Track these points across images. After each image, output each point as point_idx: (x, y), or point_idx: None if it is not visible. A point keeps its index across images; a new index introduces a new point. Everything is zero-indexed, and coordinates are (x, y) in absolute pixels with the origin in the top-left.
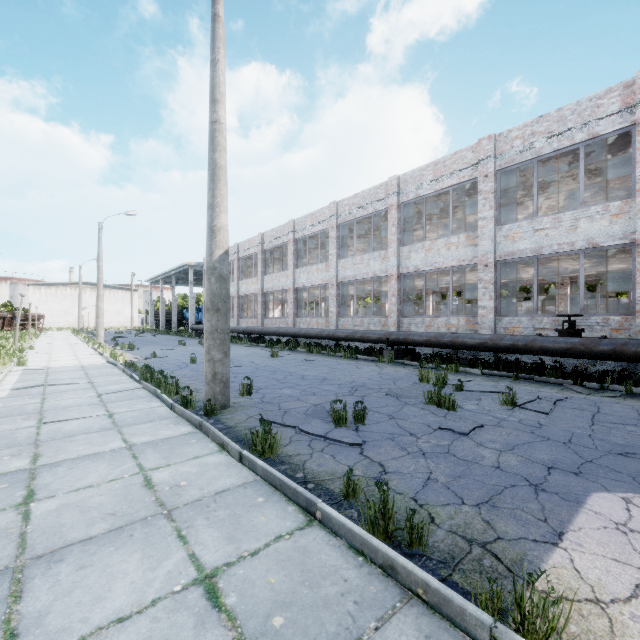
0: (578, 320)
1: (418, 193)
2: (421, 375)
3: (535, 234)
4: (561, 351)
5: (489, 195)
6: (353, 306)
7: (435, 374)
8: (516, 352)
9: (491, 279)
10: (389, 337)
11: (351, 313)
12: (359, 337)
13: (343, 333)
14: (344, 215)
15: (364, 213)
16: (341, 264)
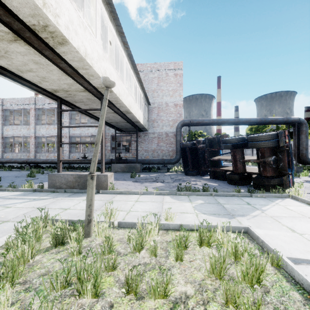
0: (89, 154)
1: (43, 106)
2: (32, 171)
3: (80, 129)
4: (79, 162)
5: (67, 114)
6: (18, 147)
7: (36, 170)
8: (70, 163)
9: (68, 141)
10: (28, 161)
11: (17, 151)
12: (13, 161)
13: (4, 160)
14: (7, 106)
15: (18, 108)
16: (5, 128)
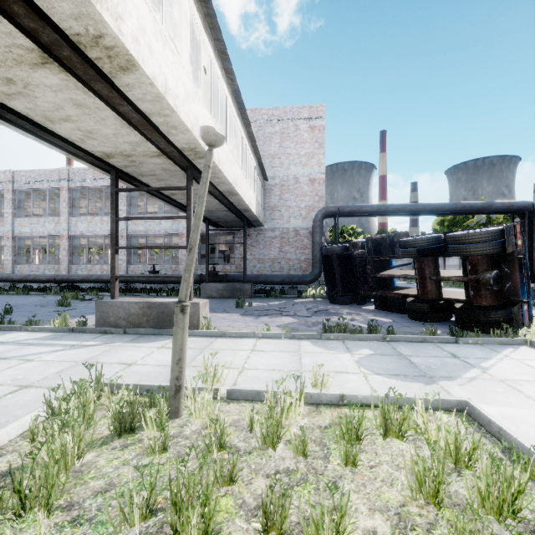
0: (162, 267)
1: (83, 184)
2: (64, 296)
3: (145, 223)
4: (145, 281)
5: (124, 198)
6: (39, 255)
7: (72, 294)
8: (128, 282)
9: (125, 244)
10: (56, 278)
11: (37, 261)
12: (32, 279)
13: (17, 276)
14: (21, 183)
15: (40, 186)
16: (18, 222)
